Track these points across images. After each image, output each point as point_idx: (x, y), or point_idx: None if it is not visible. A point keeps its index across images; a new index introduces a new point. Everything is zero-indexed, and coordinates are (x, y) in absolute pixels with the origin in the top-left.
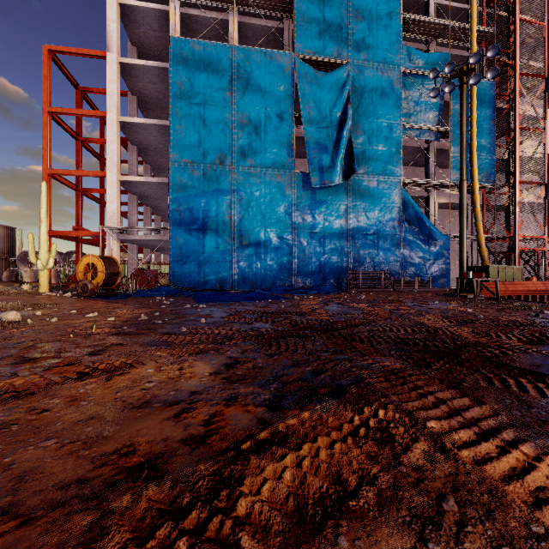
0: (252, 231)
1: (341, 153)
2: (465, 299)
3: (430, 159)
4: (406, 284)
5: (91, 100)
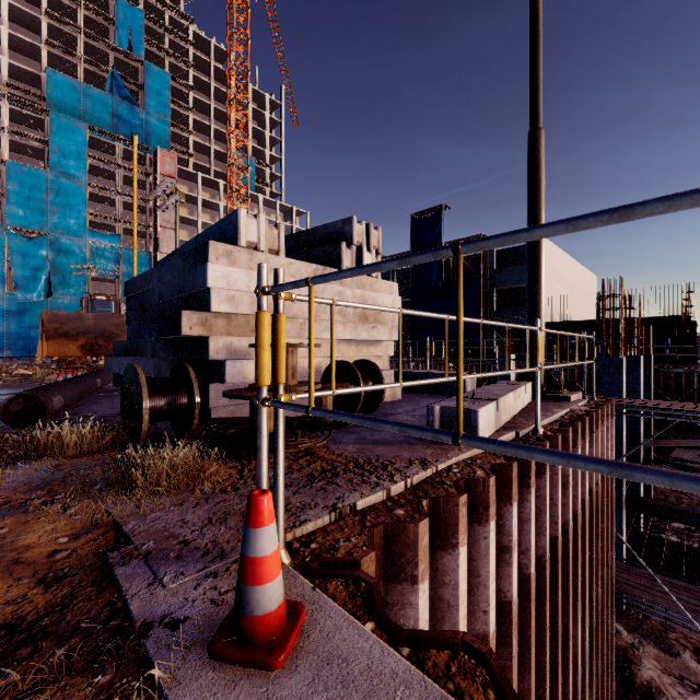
0: None
1: (41, 284)
2: None
3: (117, 287)
4: None
5: None
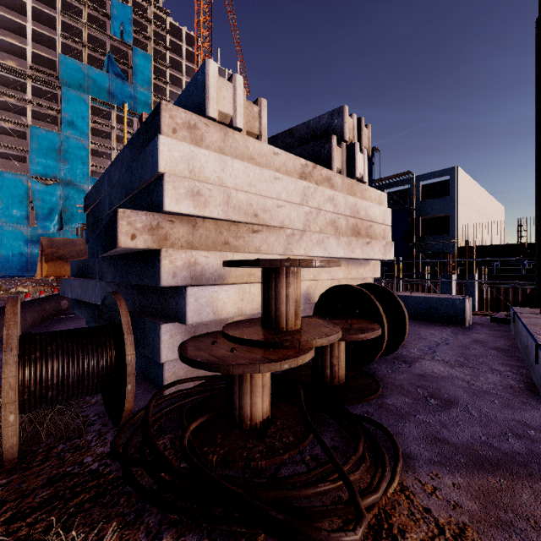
0: (5, 251)
1: (56, 220)
2: None
3: None
4: None
5: None
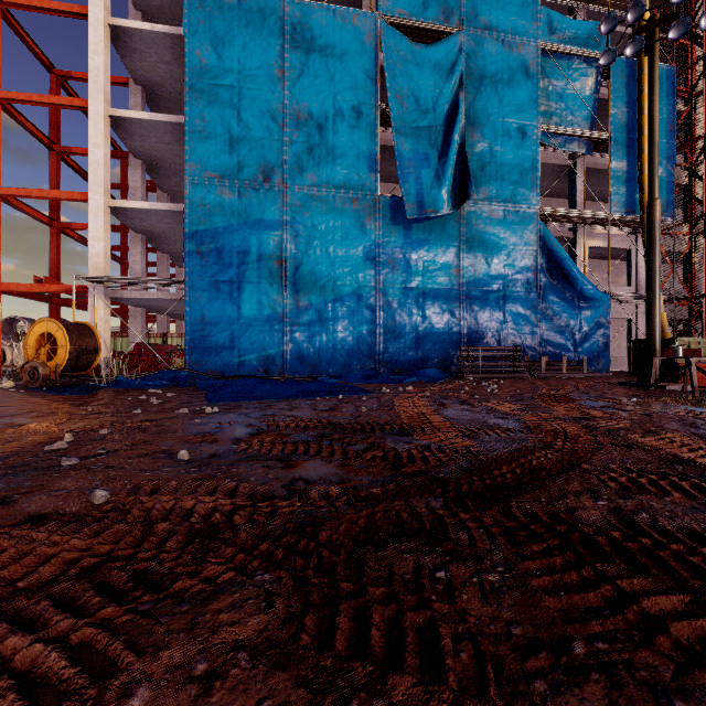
0: (314, 285)
1: (451, 166)
2: (671, 393)
3: (577, 183)
4: (548, 366)
5: (76, 94)
